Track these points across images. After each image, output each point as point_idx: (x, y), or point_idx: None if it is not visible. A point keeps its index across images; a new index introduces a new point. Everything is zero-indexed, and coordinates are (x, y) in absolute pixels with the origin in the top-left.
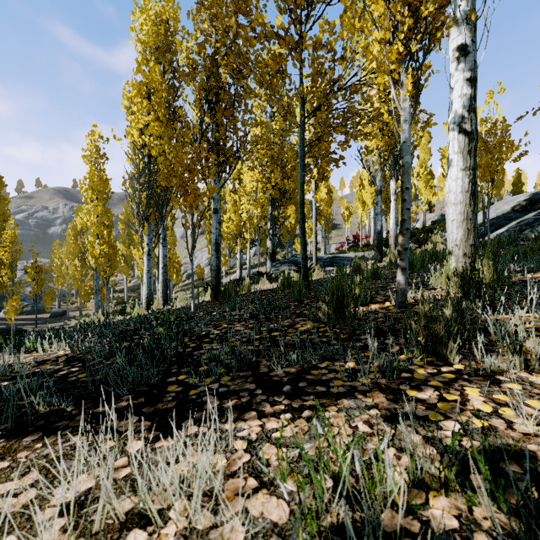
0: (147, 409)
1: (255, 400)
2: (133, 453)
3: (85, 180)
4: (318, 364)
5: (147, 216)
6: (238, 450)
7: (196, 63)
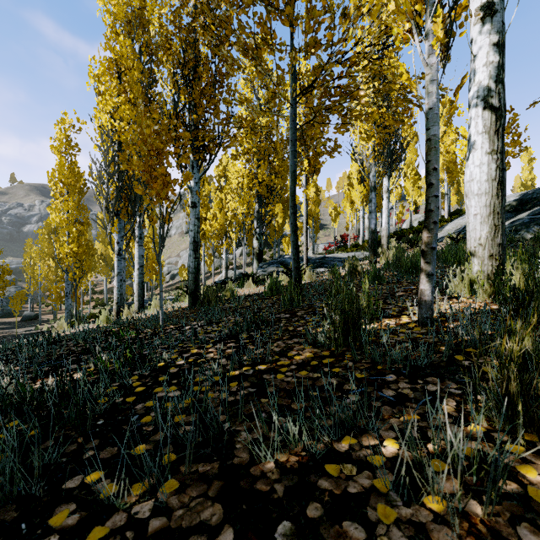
0: None
1: None
2: None
3: (54, 172)
4: (334, 441)
5: (117, 211)
6: None
7: (169, 32)
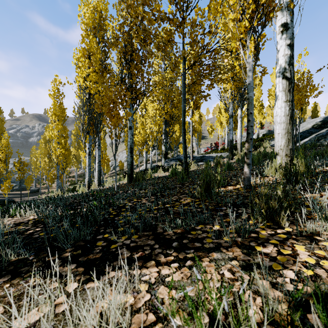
0: (82, 258)
1: (154, 252)
2: (70, 292)
3: (51, 109)
4: (195, 226)
5: (88, 131)
6: (142, 290)
7: (118, 36)
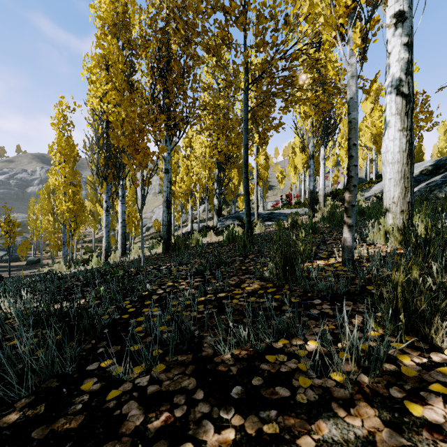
0: (39, 432)
1: (193, 414)
2: None
3: (53, 144)
4: (272, 342)
5: (105, 176)
6: None
7: (148, 34)
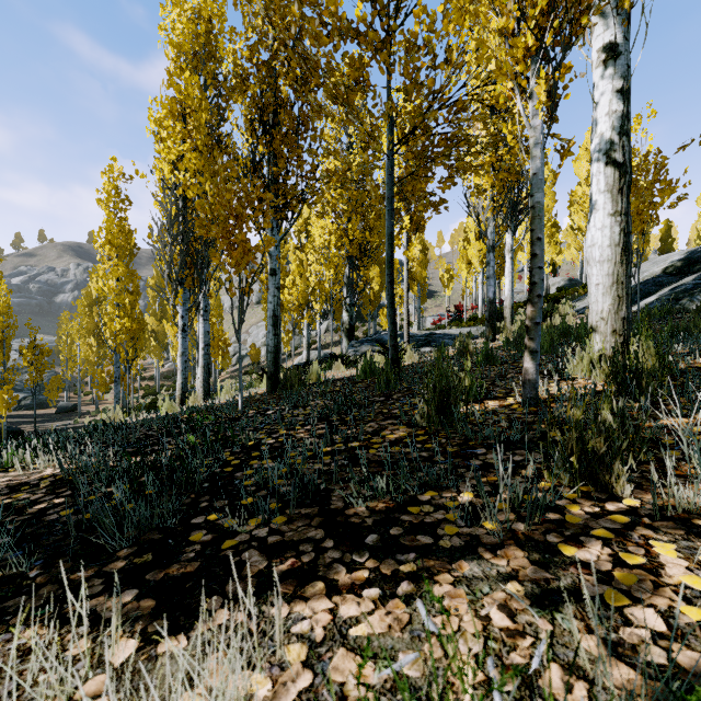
0: (153, 575)
1: (322, 559)
2: (117, 666)
3: (101, 231)
4: (418, 494)
5: (181, 279)
6: (292, 661)
7: (246, 72)
